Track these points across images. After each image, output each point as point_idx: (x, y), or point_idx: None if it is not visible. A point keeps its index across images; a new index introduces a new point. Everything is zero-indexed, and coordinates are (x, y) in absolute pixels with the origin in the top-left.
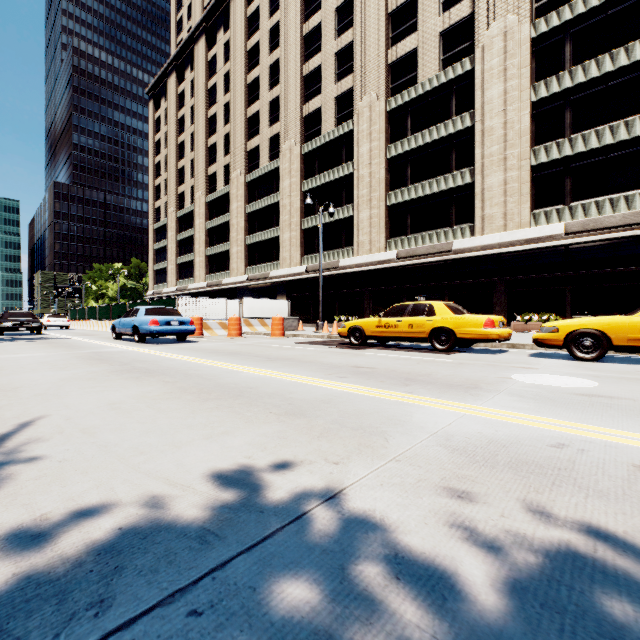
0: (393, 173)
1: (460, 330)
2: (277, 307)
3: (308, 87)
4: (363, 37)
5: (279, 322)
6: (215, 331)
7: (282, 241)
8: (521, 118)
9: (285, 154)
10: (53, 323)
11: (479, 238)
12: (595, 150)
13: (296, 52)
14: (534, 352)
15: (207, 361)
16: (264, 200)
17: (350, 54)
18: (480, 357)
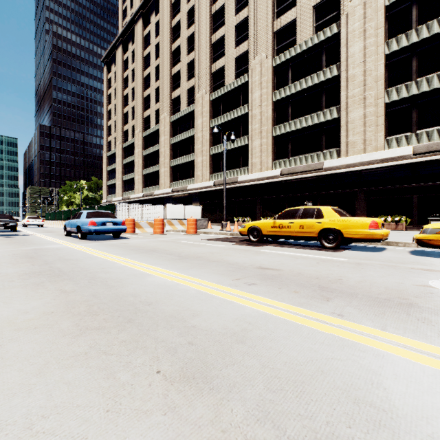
0: (278, 112)
1: (347, 231)
2: (192, 211)
3: (215, 51)
4: (255, 12)
5: (193, 222)
6: (145, 229)
7: (196, 163)
8: (377, 67)
9: (198, 100)
10: (31, 223)
11: (344, 159)
12: (436, 89)
13: (206, 26)
14: (410, 250)
15: (123, 260)
16: (183, 134)
17: (246, 26)
18: (369, 255)
